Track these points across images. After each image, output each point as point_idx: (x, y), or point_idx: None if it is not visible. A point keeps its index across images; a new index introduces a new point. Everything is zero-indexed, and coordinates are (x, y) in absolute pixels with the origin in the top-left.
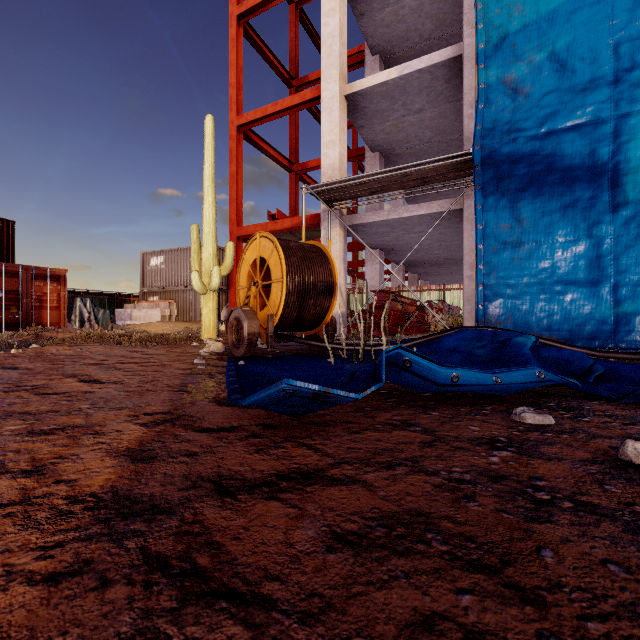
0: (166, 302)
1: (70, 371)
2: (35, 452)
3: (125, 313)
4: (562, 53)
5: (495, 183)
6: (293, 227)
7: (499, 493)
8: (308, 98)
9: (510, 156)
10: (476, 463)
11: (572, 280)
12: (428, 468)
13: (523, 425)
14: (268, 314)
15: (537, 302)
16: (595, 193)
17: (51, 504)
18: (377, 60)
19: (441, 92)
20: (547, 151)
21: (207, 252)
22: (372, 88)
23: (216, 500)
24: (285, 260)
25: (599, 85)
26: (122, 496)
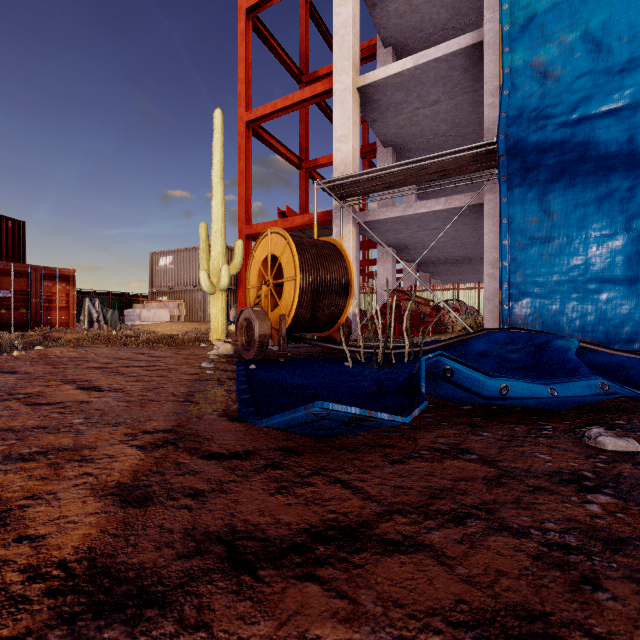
0: (175, 302)
1: (70, 376)
2: (4, 488)
3: (134, 313)
4: (597, 32)
5: (522, 174)
6: (303, 225)
7: (631, 573)
8: (319, 91)
9: (538, 145)
10: (572, 515)
11: (608, 277)
12: (511, 523)
13: (603, 453)
14: (280, 315)
15: (568, 301)
16: (634, 183)
17: (1, 582)
18: (389, 53)
19: (458, 82)
20: (580, 138)
21: (216, 250)
22: (386, 79)
23: (229, 579)
24: (298, 257)
25: (639, 65)
26: (100, 568)
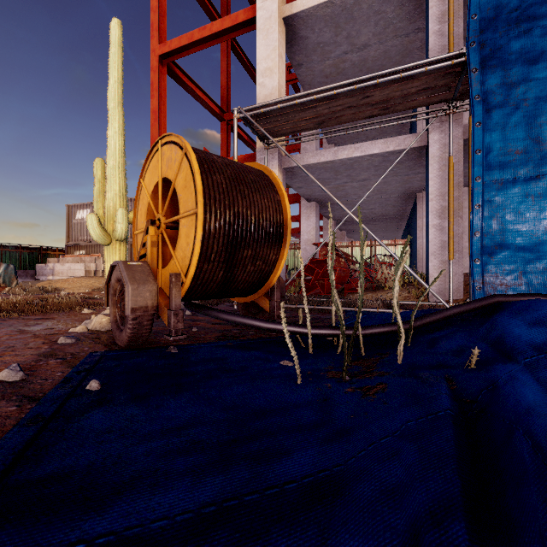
0: (92, 256)
1: None
2: None
3: (47, 268)
4: None
5: (501, 92)
6: None
7: None
8: (241, 20)
9: (523, 53)
10: None
11: None
12: None
13: None
14: (171, 273)
15: None
16: None
17: None
18: None
19: (391, 21)
20: None
21: (111, 191)
22: (315, 9)
23: None
24: (202, 176)
25: None
26: None
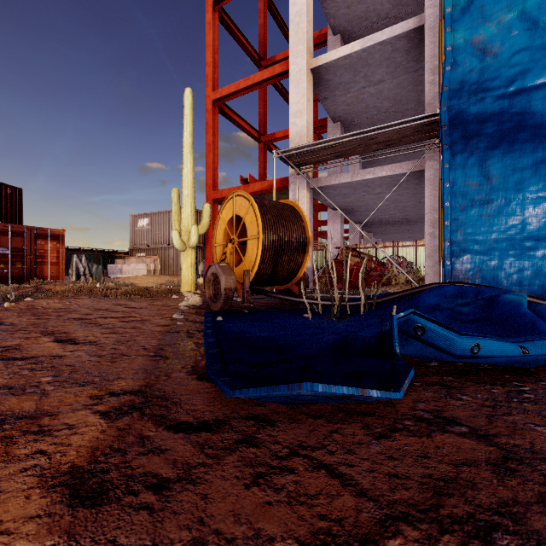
0: (151, 258)
1: (51, 327)
2: None
3: (116, 267)
4: (533, 11)
5: (463, 142)
6: (263, 190)
7: None
8: (277, 72)
9: (478, 115)
10: None
11: (544, 236)
12: None
13: None
14: (244, 270)
15: (506, 258)
16: None
17: None
18: (338, 39)
19: (400, 63)
20: (517, 109)
21: (186, 213)
22: (336, 61)
23: None
24: (261, 217)
25: None
26: None
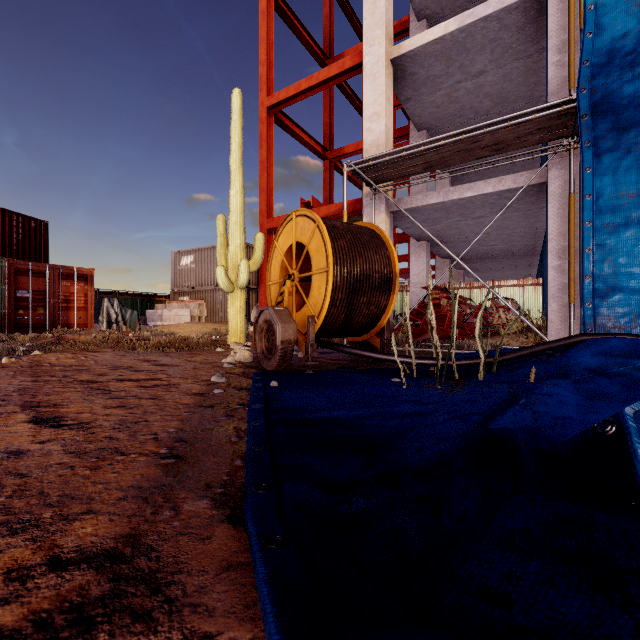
0: (196, 302)
1: (41, 396)
2: None
3: (156, 314)
4: None
5: (613, 136)
6: (330, 216)
7: None
8: (347, 67)
9: (637, 97)
10: None
11: None
12: None
13: None
14: (308, 315)
15: None
16: None
17: None
18: (423, 26)
19: (509, 46)
20: None
21: (234, 244)
22: (424, 47)
23: None
24: (331, 243)
25: None
26: None
